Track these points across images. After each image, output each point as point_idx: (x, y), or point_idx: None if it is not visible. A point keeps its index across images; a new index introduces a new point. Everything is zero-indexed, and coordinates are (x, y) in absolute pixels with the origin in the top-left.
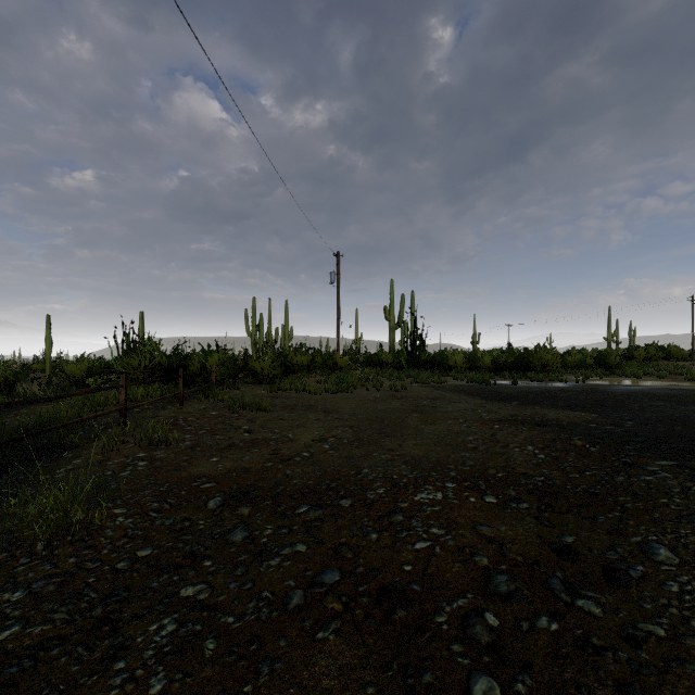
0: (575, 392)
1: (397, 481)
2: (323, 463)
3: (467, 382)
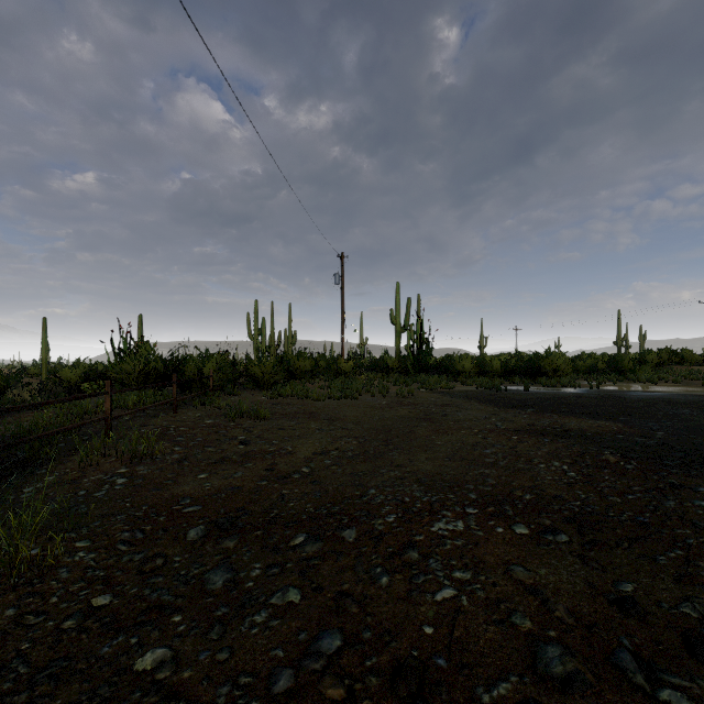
0: (591, 398)
1: (410, 506)
2: (324, 481)
3: (476, 388)
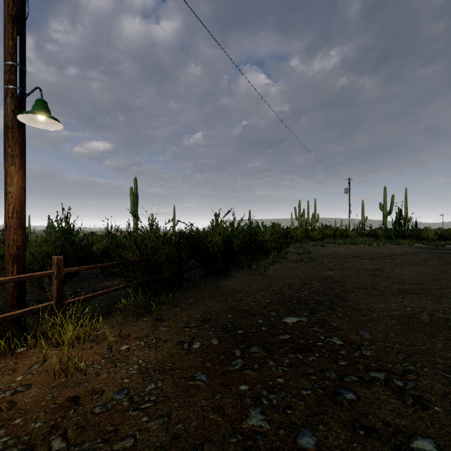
0: None
1: (363, 253)
2: (347, 252)
3: (427, 245)
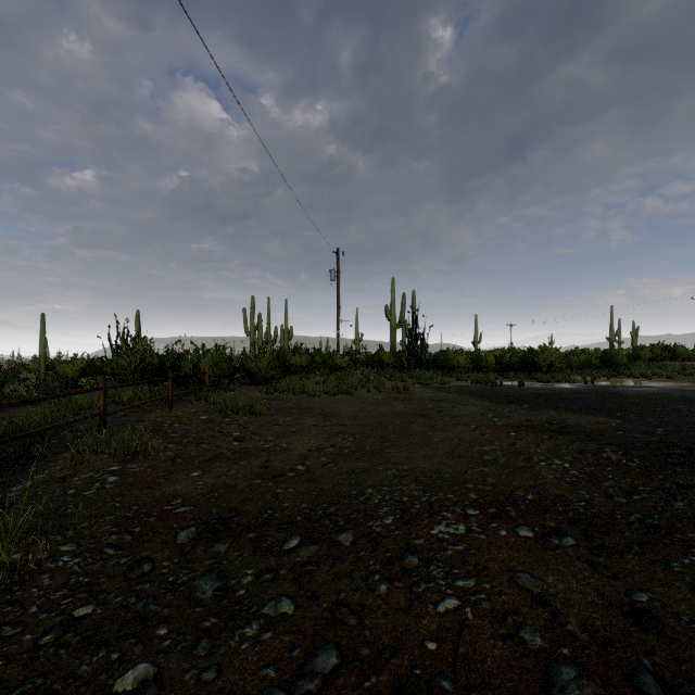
0: (586, 394)
1: (408, 506)
2: (319, 479)
3: (471, 383)
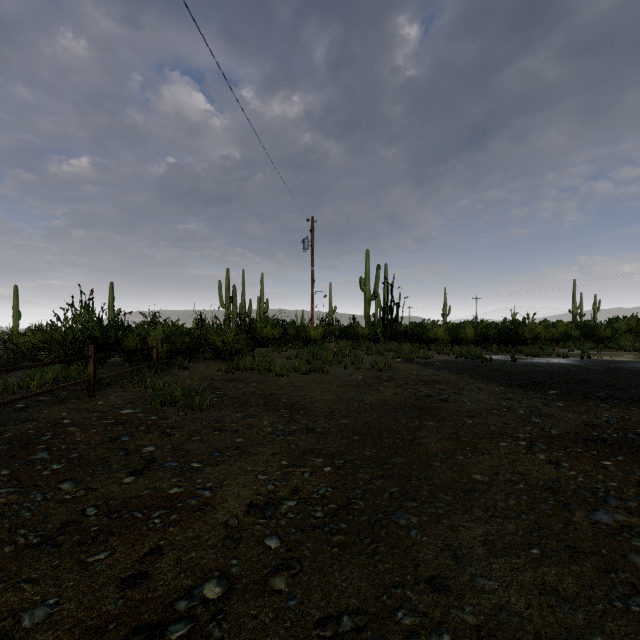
0: (604, 373)
1: None
2: None
3: (456, 357)
